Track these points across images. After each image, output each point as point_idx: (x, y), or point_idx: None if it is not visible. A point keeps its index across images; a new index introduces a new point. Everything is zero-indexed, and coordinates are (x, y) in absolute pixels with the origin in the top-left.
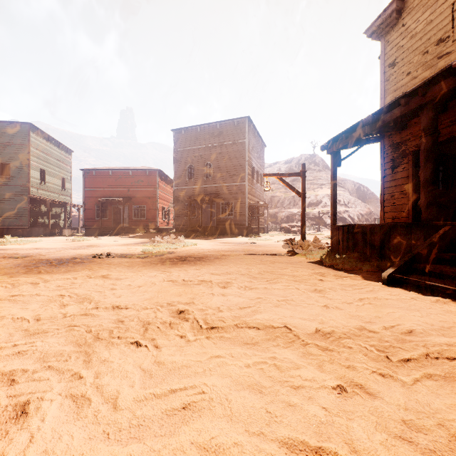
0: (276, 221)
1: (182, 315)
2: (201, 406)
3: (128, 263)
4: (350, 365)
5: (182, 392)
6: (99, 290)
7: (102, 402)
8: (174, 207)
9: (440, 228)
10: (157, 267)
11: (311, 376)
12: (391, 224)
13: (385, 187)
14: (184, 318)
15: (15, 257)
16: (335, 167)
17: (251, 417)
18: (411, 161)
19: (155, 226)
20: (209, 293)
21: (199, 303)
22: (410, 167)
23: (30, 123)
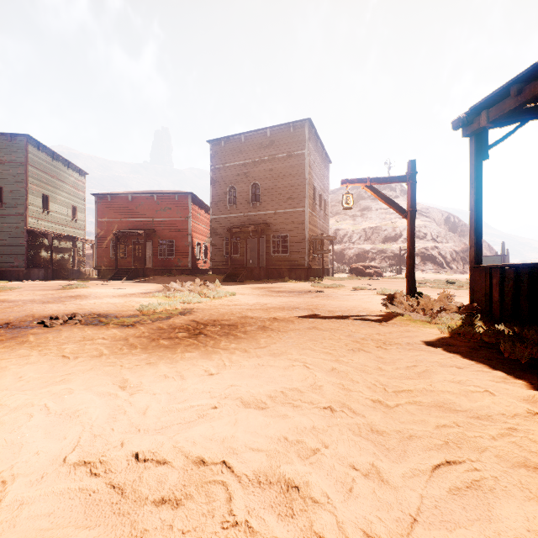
0: (343, 260)
1: None
2: None
3: (80, 343)
4: None
5: None
6: None
7: None
8: (211, 242)
9: None
10: (124, 361)
11: None
12: None
13: None
14: None
15: None
16: (479, 159)
17: None
18: None
19: (187, 267)
20: None
21: None
22: None
23: (27, 135)
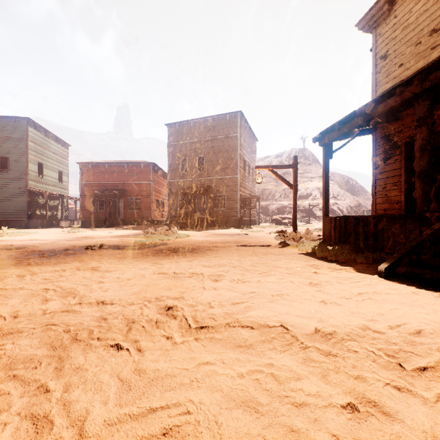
0: (268, 213)
1: (170, 311)
2: (185, 432)
3: (120, 254)
4: (359, 375)
5: (164, 412)
6: (86, 283)
7: (67, 425)
8: (168, 200)
9: (437, 219)
10: (149, 259)
11: (315, 390)
12: (385, 216)
13: (376, 179)
14: (172, 315)
15: (8, 248)
16: (327, 158)
17: None
18: (403, 152)
19: (150, 218)
20: (200, 286)
21: (189, 298)
22: (403, 159)
23: (28, 118)
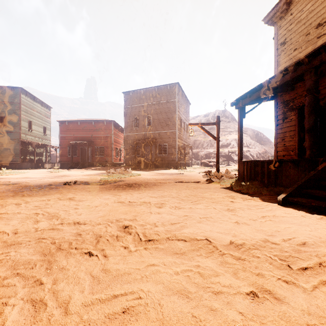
0: (198, 158)
1: (127, 229)
2: (138, 310)
3: (89, 188)
4: (260, 273)
5: (123, 298)
6: (65, 209)
7: (56, 306)
8: (125, 148)
9: (320, 163)
10: (110, 192)
11: (228, 283)
12: (283, 160)
13: (277, 133)
14: (128, 232)
15: (7, 184)
16: (241, 118)
17: (180, 322)
18: (297, 114)
19: (111, 162)
20: (148, 211)
21: (140, 220)
22: (296, 118)
23: (21, 87)
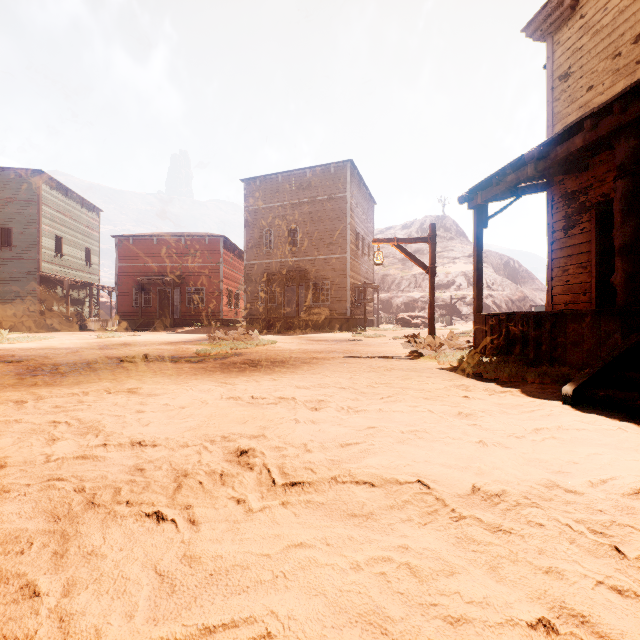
0: (390, 310)
1: (244, 458)
2: None
3: (172, 370)
4: (552, 567)
5: (227, 634)
6: (117, 413)
7: None
8: (246, 290)
9: None
10: (215, 376)
11: (480, 594)
12: (568, 312)
13: (553, 258)
14: (246, 463)
15: (7, 361)
16: (480, 228)
17: None
18: (594, 218)
19: (218, 317)
20: (291, 418)
21: (274, 437)
22: (593, 228)
23: (40, 171)
